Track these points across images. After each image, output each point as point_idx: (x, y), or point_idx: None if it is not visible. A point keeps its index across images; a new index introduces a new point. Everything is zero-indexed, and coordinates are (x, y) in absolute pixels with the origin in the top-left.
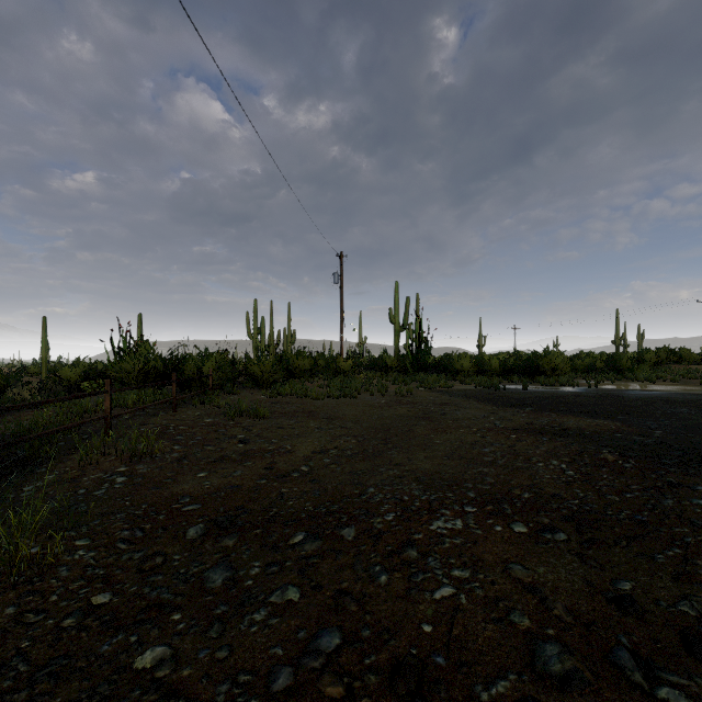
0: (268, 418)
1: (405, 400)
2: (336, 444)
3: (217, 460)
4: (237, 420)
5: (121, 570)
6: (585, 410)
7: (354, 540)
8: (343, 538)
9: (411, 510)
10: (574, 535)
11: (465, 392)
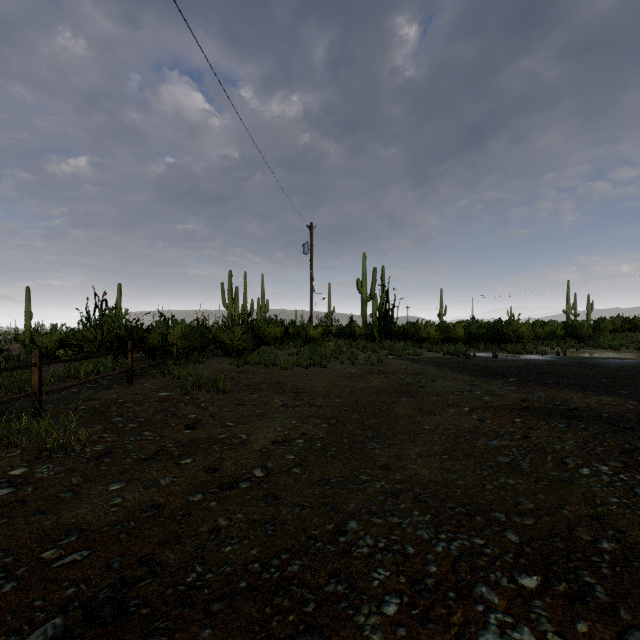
0: (229, 392)
1: (376, 370)
2: (302, 431)
3: (149, 455)
4: (194, 394)
5: None
6: (575, 383)
7: None
8: None
9: (428, 589)
10: None
11: (435, 360)
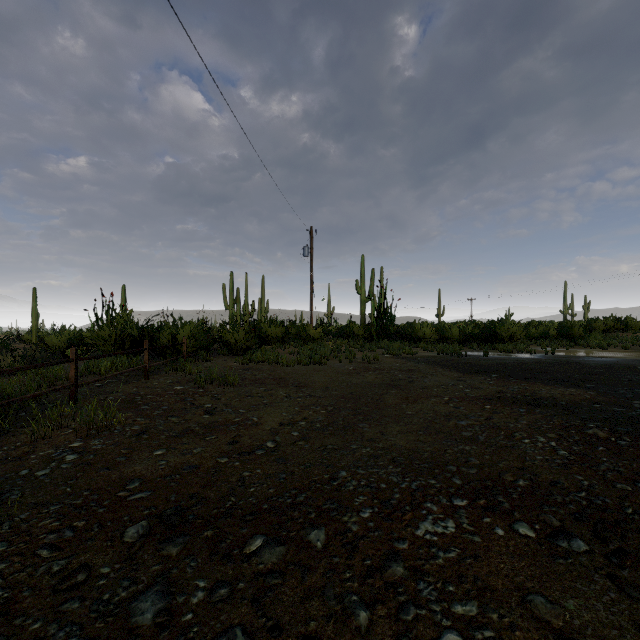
0: (237, 386)
1: (372, 367)
2: (304, 415)
3: (179, 433)
4: (207, 388)
5: (30, 593)
6: (551, 378)
7: (324, 547)
8: (311, 544)
9: (391, 504)
10: (595, 544)
11: (429, 358)
